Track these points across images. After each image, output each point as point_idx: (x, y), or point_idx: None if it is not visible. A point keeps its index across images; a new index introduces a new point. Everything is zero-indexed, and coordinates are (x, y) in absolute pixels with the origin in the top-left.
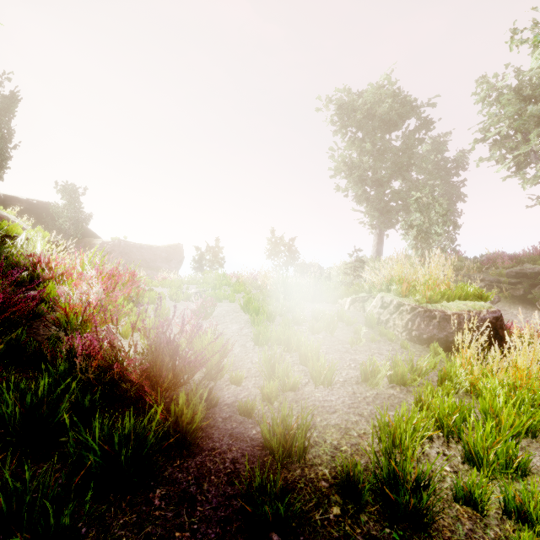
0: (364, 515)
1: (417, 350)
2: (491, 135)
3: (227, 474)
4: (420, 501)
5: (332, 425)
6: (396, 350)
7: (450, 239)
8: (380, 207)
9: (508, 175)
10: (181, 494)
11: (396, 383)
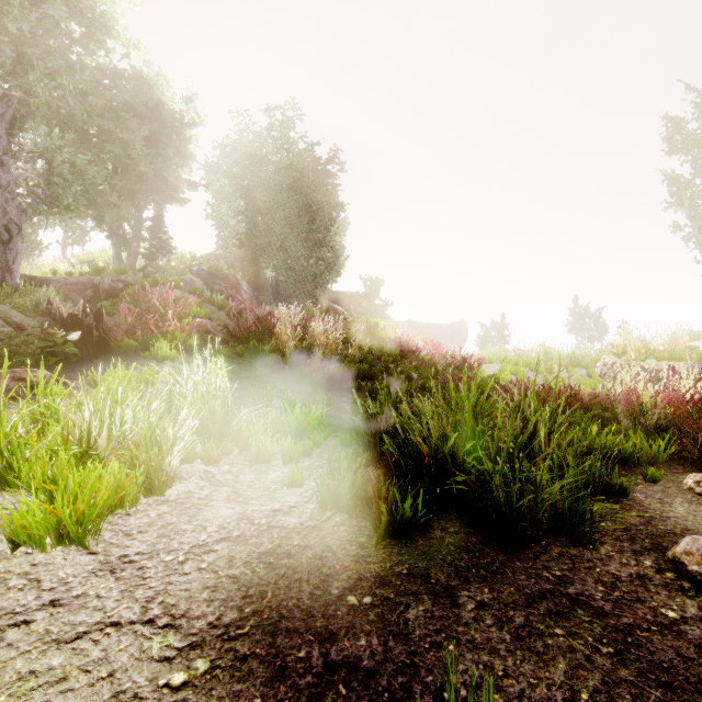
0: None
1: None
2: None
3: None
4: None
5: None
6: None
7: None
8: None
9: None
10: None
11: None
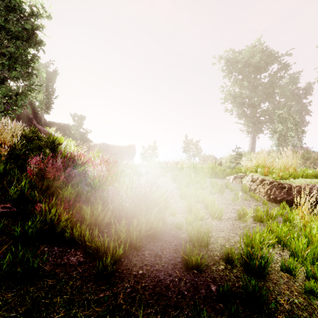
0: (235, 270)
1: (273, 206)
2: None
3: (173, 250)
4: (263, 269)
5: (221, 237)
6: (260, 205)
7: (301, 139)
8: (254, 120)
9: None
10: (155, 254)
11: (257, 221)
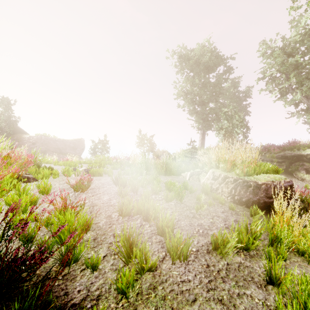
0: None
1: (240, 210)
2: (268, 75)
3: None
4: None
5: None
6: (227, 211)
7: (244, 136)
8: (203, 117)
9: (277, 99)
10: None
11: (240, 249)
